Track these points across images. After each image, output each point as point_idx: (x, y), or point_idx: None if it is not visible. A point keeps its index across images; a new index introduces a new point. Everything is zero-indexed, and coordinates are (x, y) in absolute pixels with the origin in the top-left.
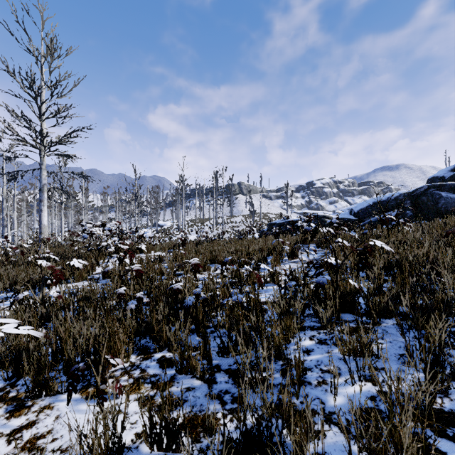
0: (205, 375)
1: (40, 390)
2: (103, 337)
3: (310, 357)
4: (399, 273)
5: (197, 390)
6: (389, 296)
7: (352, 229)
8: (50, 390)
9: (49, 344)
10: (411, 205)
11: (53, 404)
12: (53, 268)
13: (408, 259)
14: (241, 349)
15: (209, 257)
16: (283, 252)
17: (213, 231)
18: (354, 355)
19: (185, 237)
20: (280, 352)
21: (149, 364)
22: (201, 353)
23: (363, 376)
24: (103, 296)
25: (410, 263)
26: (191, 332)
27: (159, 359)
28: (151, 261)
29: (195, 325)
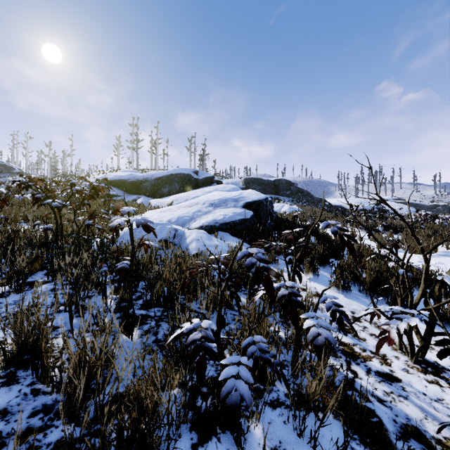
0: None
1: None
2: None
3: None
4: None
5: None
6: None
7: None
8: None
9: None
10: None
11: None
12: None
13: None
14: None
15: None
16: None
17: None
18: None
19: None
20: None
21: None
22: None
23: None
24: None
25: None
26: None
27: None
28: None
29: None
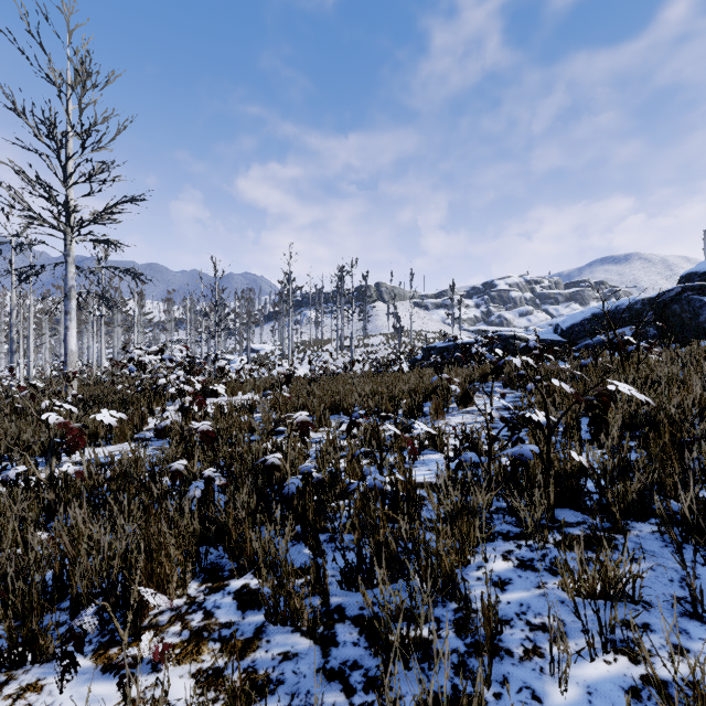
0: (318, 628)
1: (22, 653)
2: (138, 555)
3: (506, 595)
4: (653, 437)
5: (303, 659)
6: (645, 482)
7: (559, 358)
8: (40, 653)
9: (47, 564)
10: (654, 318)
11: (44, 680)
12: (68, 426)
13: (667, 413)
14: (382, 589)
15: (329, 403)
16: (449, 395)
17: (337, 359)
18: (594, 602)
19: (290, 370)
20: (452, 587)
21: (220, 601)
22: (310, 589)
23: (611, 643)
24: (152, 472)
25: (670, 419)
26: (296, 539)
27: (238, 591)
28: (235, 409)
29: (301, 529)
